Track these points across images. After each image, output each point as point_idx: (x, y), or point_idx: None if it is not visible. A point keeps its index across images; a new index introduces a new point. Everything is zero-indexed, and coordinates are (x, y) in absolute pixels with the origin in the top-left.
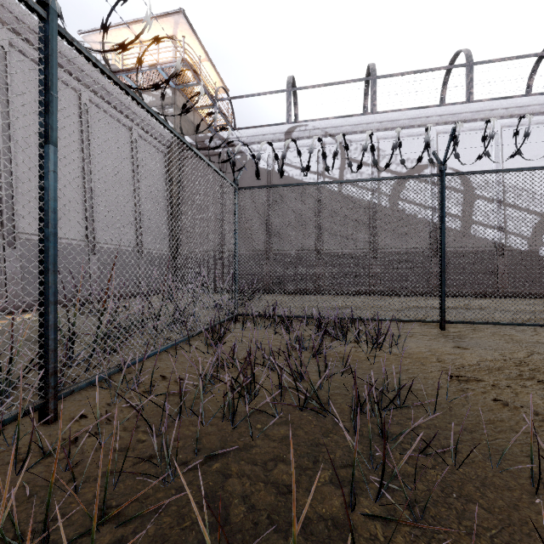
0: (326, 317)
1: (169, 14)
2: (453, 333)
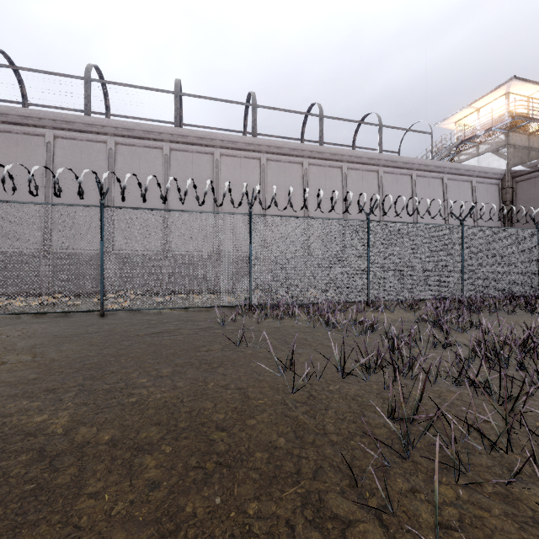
0: None
1: (501, 85)
2: None
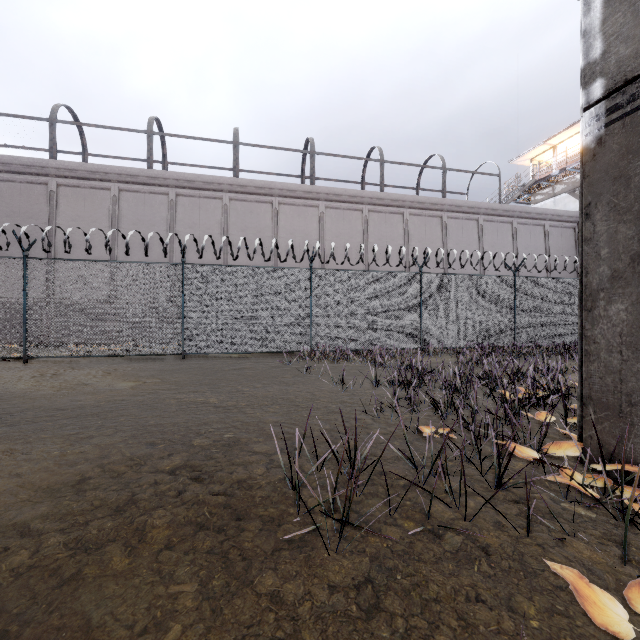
0: None
1: (576, 122)
2: None
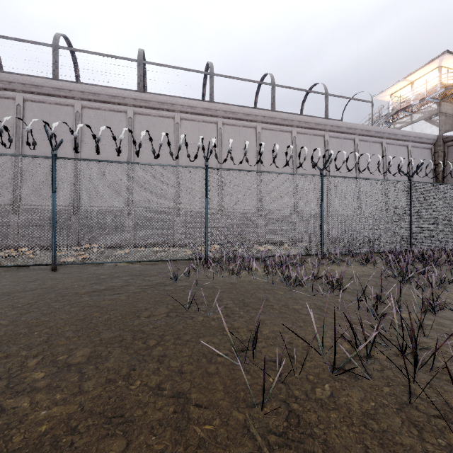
0: None
1: (434, 59)
2: None
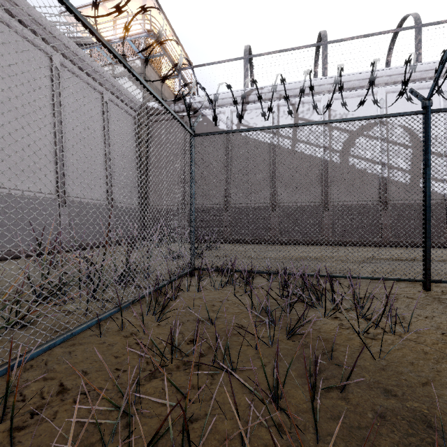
0: (293, 275)
1: None
2: (444, 295)
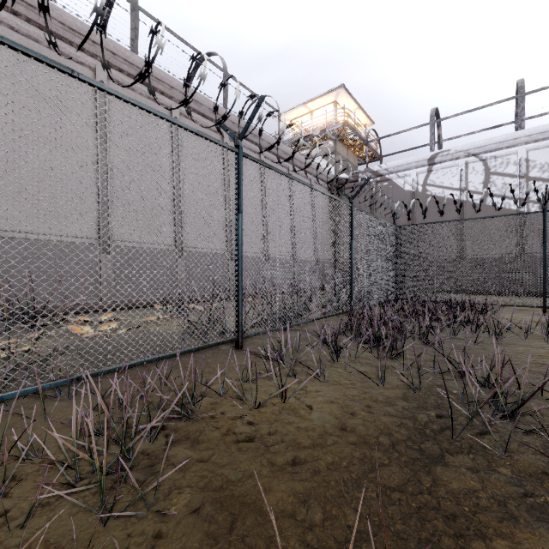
0: (453, 300)
1: (333, 90)
2: None
